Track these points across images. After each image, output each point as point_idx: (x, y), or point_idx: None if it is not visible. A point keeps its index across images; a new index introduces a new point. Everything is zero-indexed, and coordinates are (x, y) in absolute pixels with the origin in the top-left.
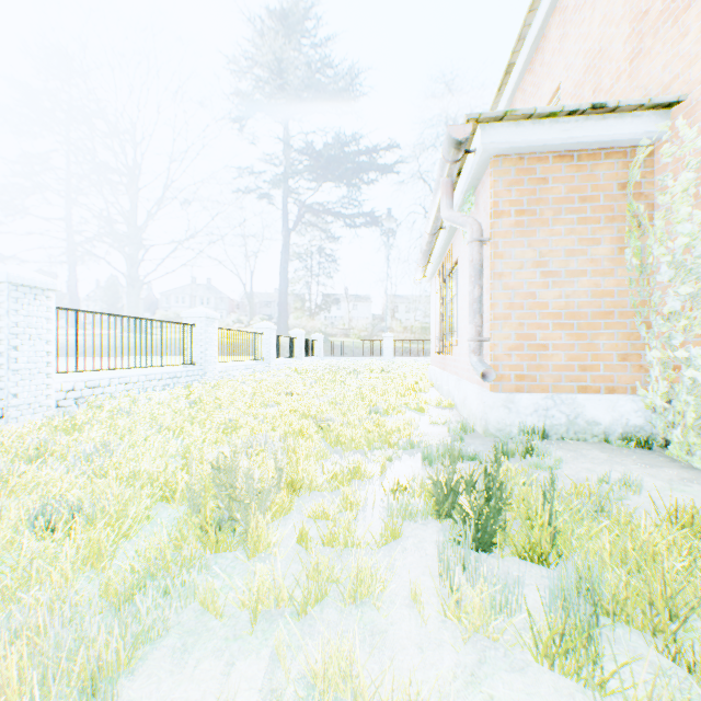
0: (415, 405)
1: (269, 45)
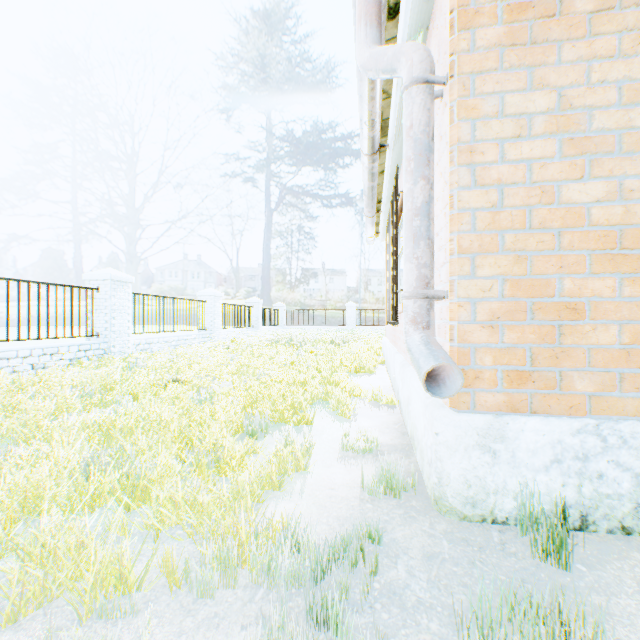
0: (337, 404)
1: (244, 29)
